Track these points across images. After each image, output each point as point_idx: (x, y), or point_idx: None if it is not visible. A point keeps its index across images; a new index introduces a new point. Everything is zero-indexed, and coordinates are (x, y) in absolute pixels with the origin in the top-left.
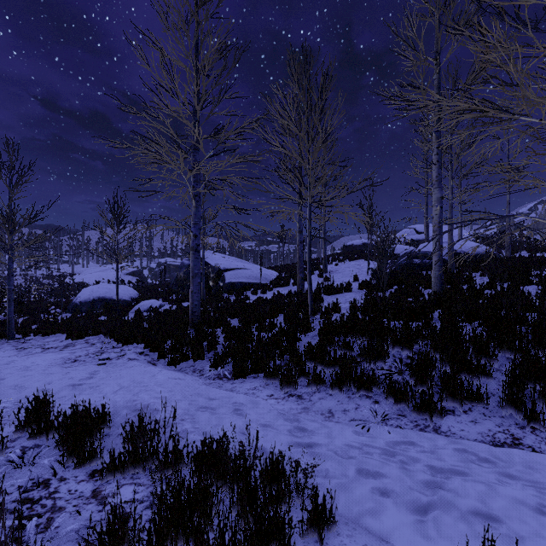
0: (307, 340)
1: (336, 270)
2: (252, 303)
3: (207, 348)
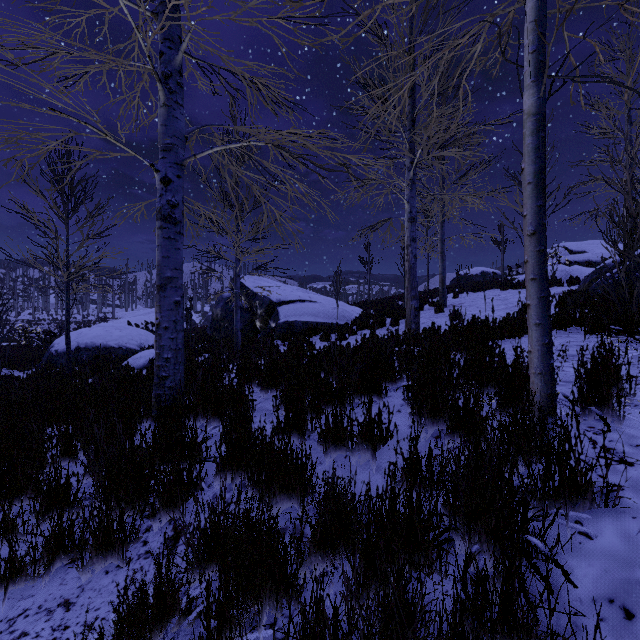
0: (614, 589)
1: (460, 302)
2: (316, 356)
3: (150, 512)
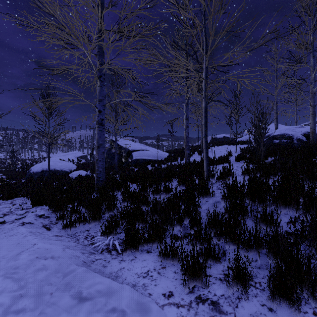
0: (207, 207)
1: (210, 151)
2: (149, 171)
3: (105, 211)
